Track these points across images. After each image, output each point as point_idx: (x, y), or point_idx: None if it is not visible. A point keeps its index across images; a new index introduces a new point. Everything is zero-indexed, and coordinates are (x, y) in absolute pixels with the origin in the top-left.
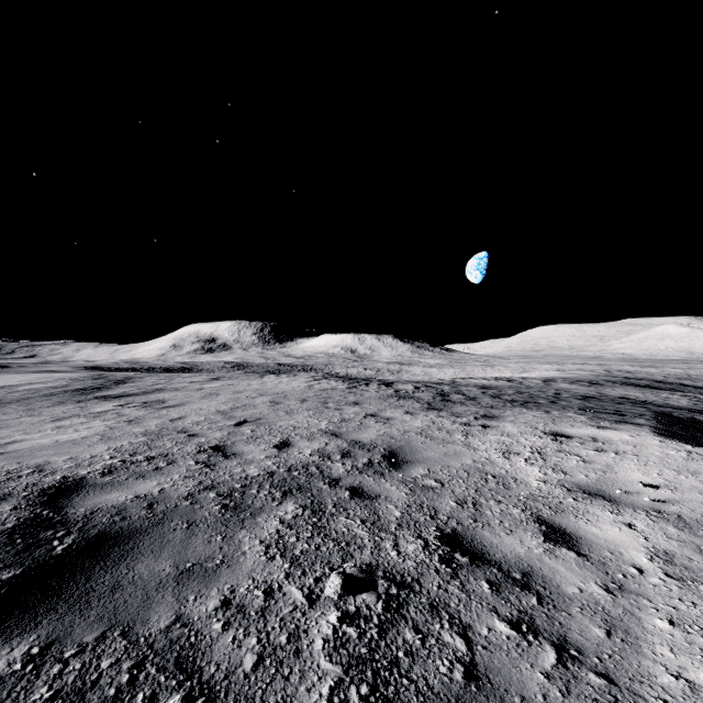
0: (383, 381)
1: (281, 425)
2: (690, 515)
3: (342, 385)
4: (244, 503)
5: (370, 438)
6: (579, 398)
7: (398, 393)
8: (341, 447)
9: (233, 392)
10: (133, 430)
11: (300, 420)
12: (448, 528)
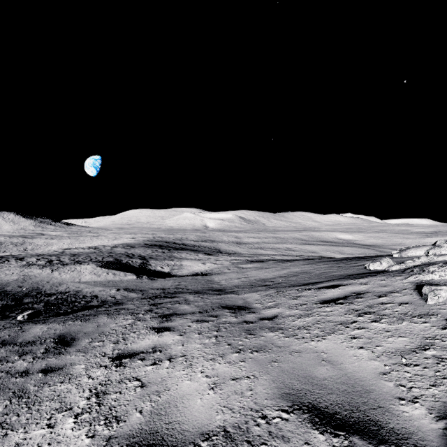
0: (17, 257)
1: None
2: (83, 276)
3: None
4: None
5: (23, 277)
6: (106, 257)
7: (29, 263)
8: (14, 279)
9: None
10: None
11: None
12: (43, 284)
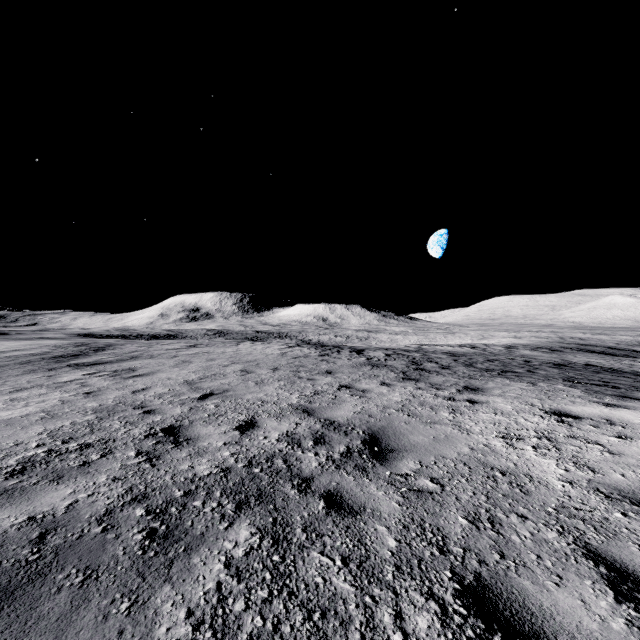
0: (354, 348)
1: (249, 399)
2: None
3: (314, 352)
4: (180, 526)
5: (346, 417)
6: (551, 366)
7: (370, 361)
8: (313, 429)
9: (206, 360)
10: (86, 404)
11: (270, 392)
12: (469, 574)
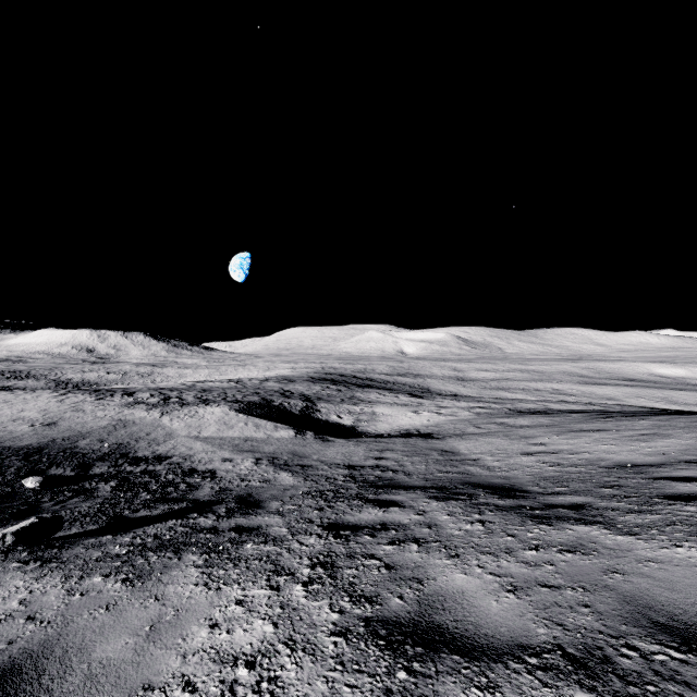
0: (127, 391)
1: (62, 424)
2: (205, 426)
3: (90, 397)
4: (71, 441)
5: (115, 423)
6: (249, 394)
7: (136, 401)
8: (101, 426)
9: None
10: None
11: (72, 420)
12: (139, 437)
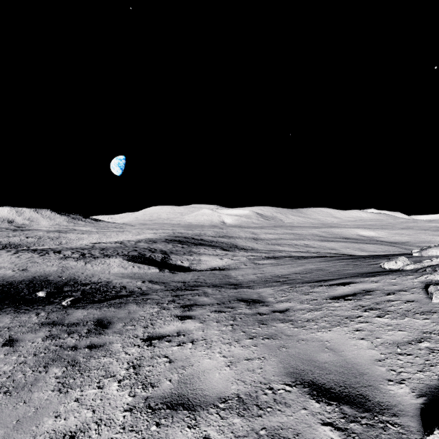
0: (55, 250)
1: (31, 269)
2: (112, 268)
3: (35, 254)
4: (44, 277)
5: (61, 268)
6: (131, 251)
7: (65, 256)
8: (55, 270)
9: None
10: None
11: (35, 268)
12: (78, 274)
